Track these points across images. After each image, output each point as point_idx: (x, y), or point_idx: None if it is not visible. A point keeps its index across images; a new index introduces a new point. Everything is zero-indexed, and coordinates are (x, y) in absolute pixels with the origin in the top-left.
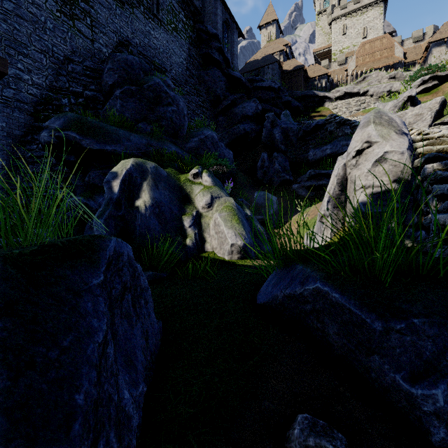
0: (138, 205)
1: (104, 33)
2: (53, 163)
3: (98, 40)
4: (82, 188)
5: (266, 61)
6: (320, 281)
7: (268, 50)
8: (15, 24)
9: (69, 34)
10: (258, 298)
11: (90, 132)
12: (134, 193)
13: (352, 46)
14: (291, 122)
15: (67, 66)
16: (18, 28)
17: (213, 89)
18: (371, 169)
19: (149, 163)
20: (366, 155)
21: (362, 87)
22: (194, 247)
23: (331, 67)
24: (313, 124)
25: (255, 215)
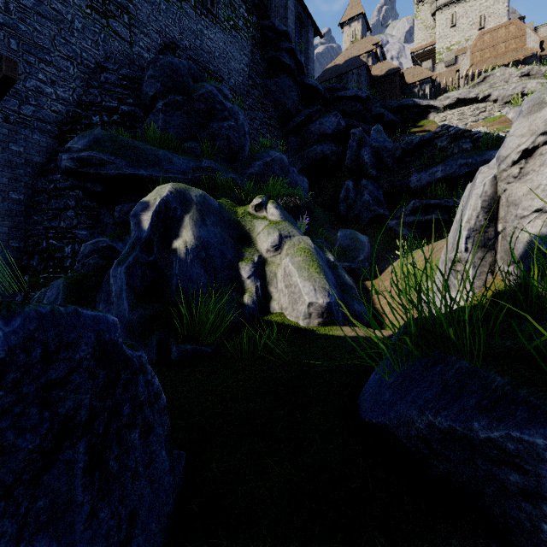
0: (177, 247)
1: (145, 34)
2: (80, 196)
3: (138, 42)
4: (113, 227)
5: (350, 66)
6: None
7: (352, 51)
8: (36, 24)
9: (102, 36)
10: (363, 407)
11: (120, 153)
12: (172, 230)
13: (464, 41)
14: (385, 139)
15: (99, 75)
16: (39, 29)
17: (282, 102)
18: None
19: (194, 190)
20: (542, 156)
21: (482, 90)
22: (255, 307)
23: (435, 70)
24: (417, 139)
25: (340, 261)
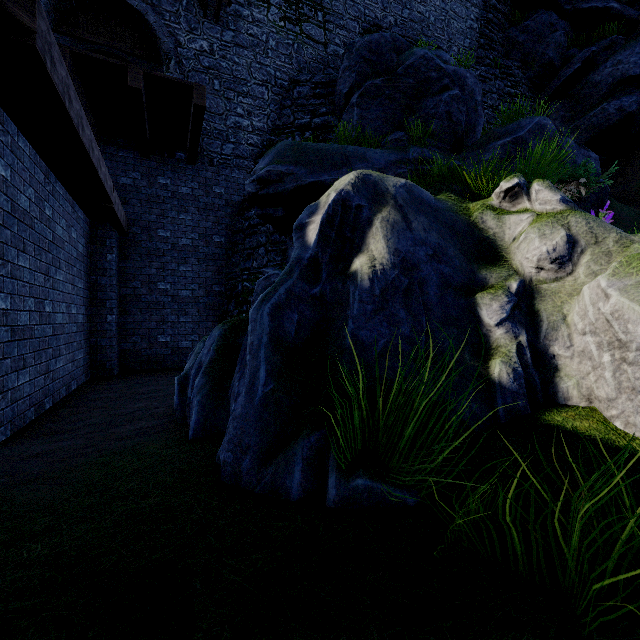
0: (357, 268)
1: (341, 27)
2: (270, 231)
3: (333, 40)
4: None
5: None
6: None
7: None
8: (235, 57)
9: (295, 47)
10: None
11: (301, 160)
12: (353, 244)
13: None
14: None
15: (292, 92)
16: (237, 61)
17: (536, 54)
18: None
19: (392, 178)
20: None
21: None
22: (519, 388)
23: None
24: None
25: None
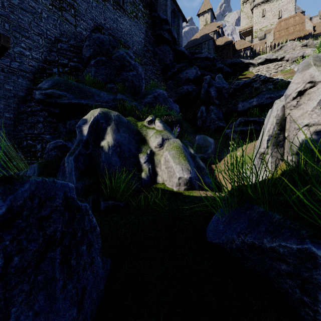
0: (103, 145)
1: (84, 21)
2: (46, 115)
3: (79, 25)
4: (65, 133)
5: (203, 39)
6: (311, 241)
7: (205, 31)
8: (20, 14)
9: (58, 21)
10: (208, 234)
11: (70, 90)
12: (100, 136)
13: (269, 25)
14: (223, 82)
15: (57, 44)
16: (22, 17)
17: (164, 60)
18: (316, 107)
19: (113, 112)
20: (309, 95)
21: (280, 54)
22: (148, 179)
23: (253, 42)
24: (242, 82)
25: (197, 153)
